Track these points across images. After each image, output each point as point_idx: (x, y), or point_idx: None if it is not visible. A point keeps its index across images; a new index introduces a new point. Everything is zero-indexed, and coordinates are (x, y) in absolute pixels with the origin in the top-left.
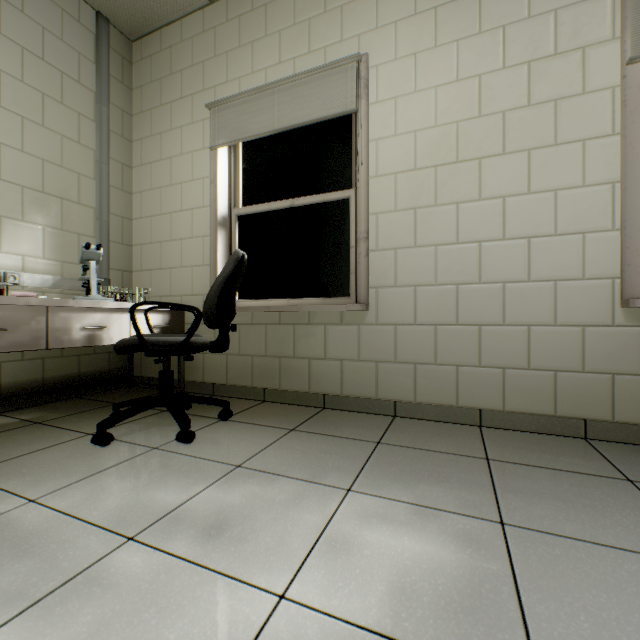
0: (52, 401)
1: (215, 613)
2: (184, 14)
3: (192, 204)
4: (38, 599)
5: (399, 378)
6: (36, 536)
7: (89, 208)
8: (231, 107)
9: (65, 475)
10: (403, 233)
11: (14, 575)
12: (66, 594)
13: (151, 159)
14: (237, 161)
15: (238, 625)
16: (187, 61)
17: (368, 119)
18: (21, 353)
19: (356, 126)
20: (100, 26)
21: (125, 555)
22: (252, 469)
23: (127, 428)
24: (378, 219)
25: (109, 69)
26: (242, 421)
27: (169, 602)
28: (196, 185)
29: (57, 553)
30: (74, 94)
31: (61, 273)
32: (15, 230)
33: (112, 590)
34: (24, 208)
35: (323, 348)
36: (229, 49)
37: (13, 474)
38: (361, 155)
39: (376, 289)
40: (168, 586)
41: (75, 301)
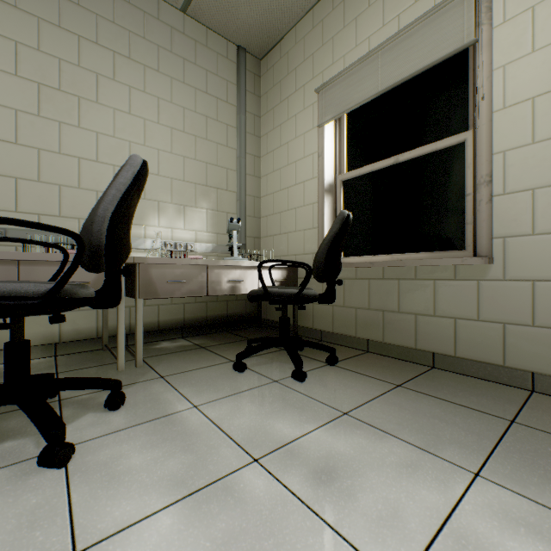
0: (211, 332)
1: None
2: (297, 20)
3: (303, 177)
4: (192, 491)
5: (539, 345)
6: (195, 436)
7: (233, 193)
8: (336, 85)
9: (215, 391)
10: (545, 168)
11: (181, 464)
12: (210, 495)
13: (273, 147)
14: (341, 132)
15: None
16: (300, 59)
17: (491, 45)
18: (194, 298)
19: (474, 60)
20: (240, 56)
21: (251, 474)
22: (358, 420)
23: (256, 360)
24: (506, 157)
25: (245, 86)
26: (347, 368)
27: (284, 539)
28: (307, 161)
29: (206, 455)
30: (224, 112)
31: (216, 242)
32: (191, 214)
33: (240, 505)
34: (196, 198)
35: (431, 304)
36: (334, 34)
37: (186, 383)
38: (481, 89)
39: (503, 239)
40: (283, 521)
41: (223, 261)
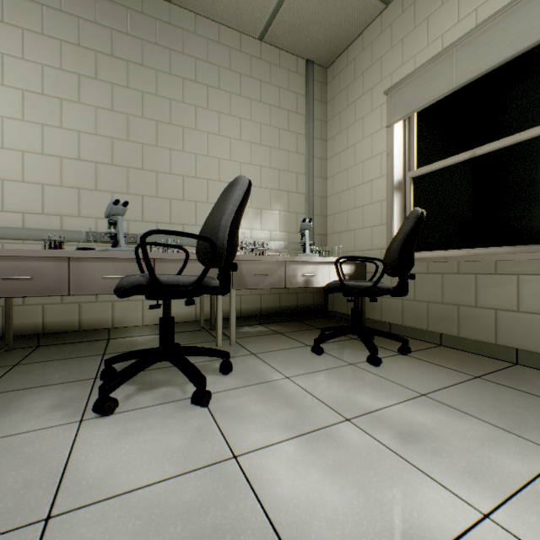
0: (283, 321)
1: (421, 496)
2: (365, 27)
3: (371, 176)
4: (303, 433)
5: None
6: (294, 398)
7: (302, 195)
8: (406, 85)
9: (300, 367)
10: None
11: (288, 415)
12: (316, 437)
13: (339, 150)
14: (411, 130)
15: (443, 515)
16: (367, 63)
17: None
18: (269, 290)
19: None
20: (308, 69)
21: (346, 428)
22: (437, 401)
23: (329, 346)
24: None
25: (313, 96)
26: (420, 358)
27: (382, 472)
28: (374, 160)
29: (306, 412)
30: (294, 122)
31: (287, 240)
32: (266, 216)
33: (342, 446)
34: (270, 202)
35: (514, 299)
36: (404, 35)
37: (274, 360)
38: None
39: None
40: (379, 461)
41: (298, 257)
